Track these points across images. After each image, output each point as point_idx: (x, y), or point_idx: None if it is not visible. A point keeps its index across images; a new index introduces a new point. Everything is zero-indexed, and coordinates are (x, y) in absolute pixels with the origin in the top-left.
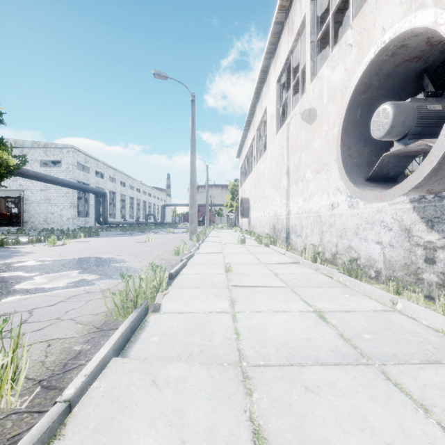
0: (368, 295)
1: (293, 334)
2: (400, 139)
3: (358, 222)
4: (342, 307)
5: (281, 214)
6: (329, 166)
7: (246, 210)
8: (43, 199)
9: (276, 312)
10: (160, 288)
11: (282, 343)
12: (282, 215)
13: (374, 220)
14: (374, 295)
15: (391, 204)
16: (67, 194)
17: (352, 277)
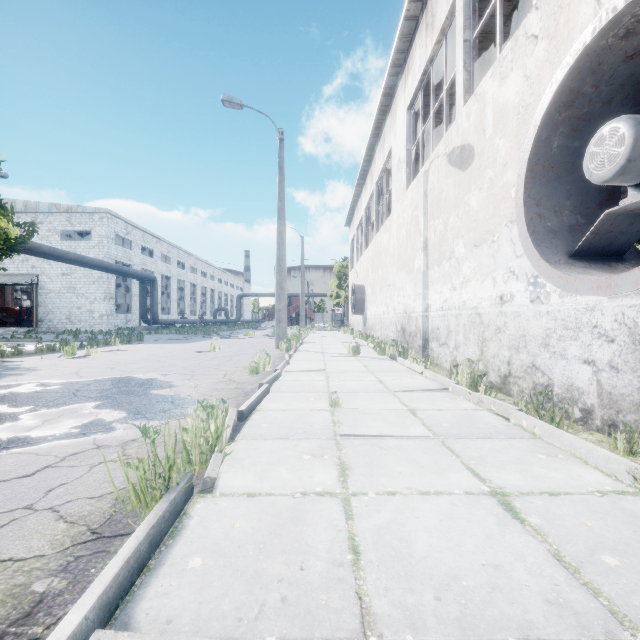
0: (579, 457)
1: (463, 553)
2: (639, 183)
3: (549, 326)
4: (540, 484)
5: (415, 310)
6: (495, 235)
7: (360, 303)
8: (65, 287)
9: (423, 495)
10: (218, 444)
11: (445, 577)
12: (416, 311)
13: (579, 323)
14: (592, 459)
15: (612, 296)
16: (100, 280)
17: (545, 419)
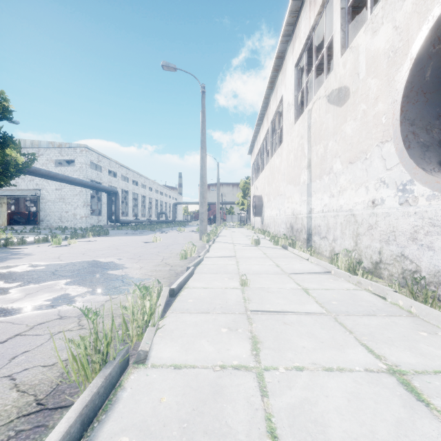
0: None
1: None
2: None
3: (416, 223)
4: (432, 362)
5: (301, 212)
6: (368, 154)
7: (259, 208)
8: (58, 198)
9: (327, 371)
10: (151, 320)
11: None
12: (302, 213)
13: None
14: None
15: None
16: (81, 193)
17: (419, 300)
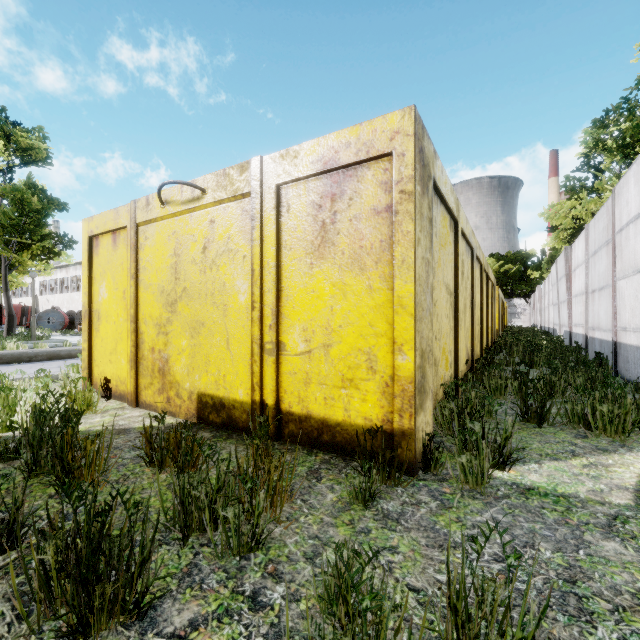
0: None
1: None
2: None
3: None
4: None
5: None
6: None
7: None
8: None
9: None
10: None
11: None
12: None
13: None
14: None
15: None
16: None
17: None
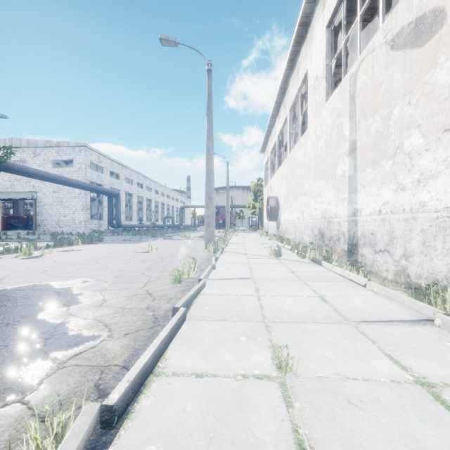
0: None
1: None
2: None
3: None
4: None
5: (338, 215)
6: None
7: (274, 211)
8: (55, 201)
9: None
10: None
11: None
12: (339, 216)
13: None
14: None
15: None
16: (80, 195)
17: None
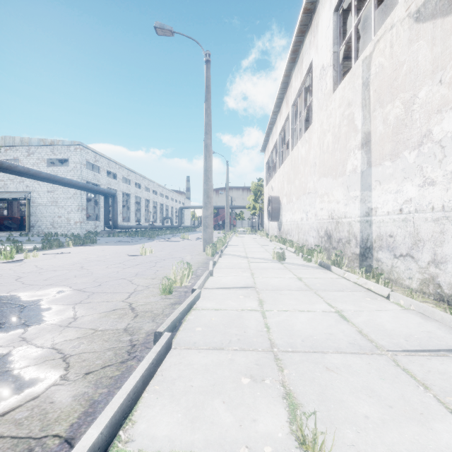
0: None
1: None
2: None
3: None
4: None
5: (348, 215)
6: None
7: (276, 211)
8: (50, 201)
9: None
10: None
11: None
12: (350, 216)
13: None
14: None
15: None
16: (75, 195)
17: None
